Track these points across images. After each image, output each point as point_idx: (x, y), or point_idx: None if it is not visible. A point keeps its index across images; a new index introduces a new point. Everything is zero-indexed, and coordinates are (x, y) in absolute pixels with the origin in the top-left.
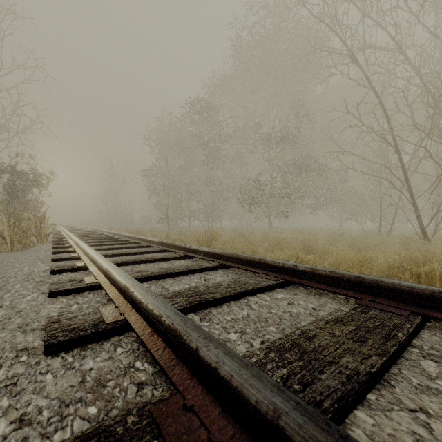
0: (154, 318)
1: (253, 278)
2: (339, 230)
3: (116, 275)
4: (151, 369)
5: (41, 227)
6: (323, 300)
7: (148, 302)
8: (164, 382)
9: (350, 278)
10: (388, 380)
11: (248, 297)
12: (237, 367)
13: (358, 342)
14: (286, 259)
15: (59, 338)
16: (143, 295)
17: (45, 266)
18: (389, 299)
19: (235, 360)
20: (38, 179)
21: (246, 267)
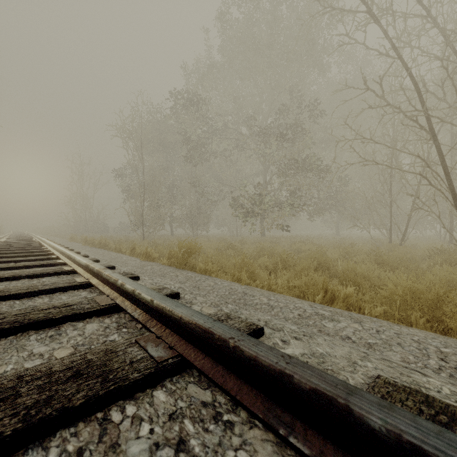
0: None
1: None
2: (341, 239)
3: None
4: None
5: None
6: None
7: None
8: None
9: None
10: None
11: None
12: None
13: None
14: (304, 290)
15: None
16: None
17: None
18: None
19: None
20: None
21: (256, 398)
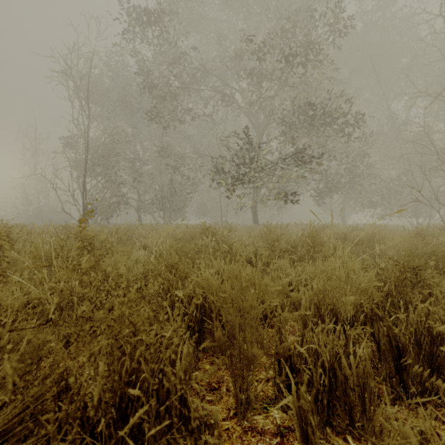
0: None
1: None
2: (374, 225)
3: None
4: None
5: None
6: None
7: None
8: None
9: None
10: None
11: None
12: None
13: None
14: None
15: None
16: None
17: None
18: None
19: None
20: None
21: None
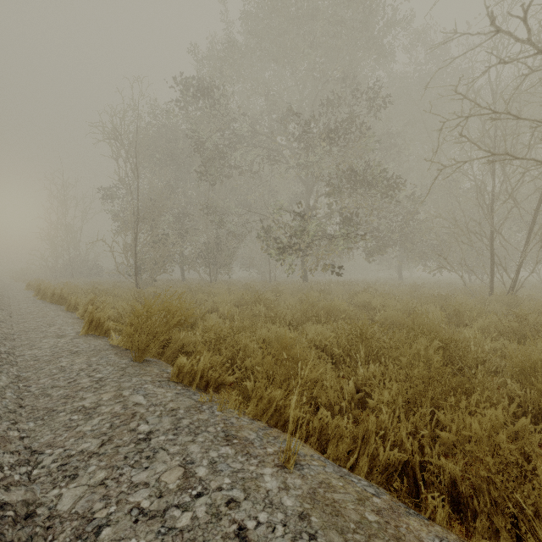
0: None
1: None
2: (415, 286)
3: None
4: None
5: None
6: None
7: None
8: None
9: None
10: None
11: None
12: None
13: None
14: (504, 489)
15: None
16: None
17: None
18: None
19: None
20: None
21: None
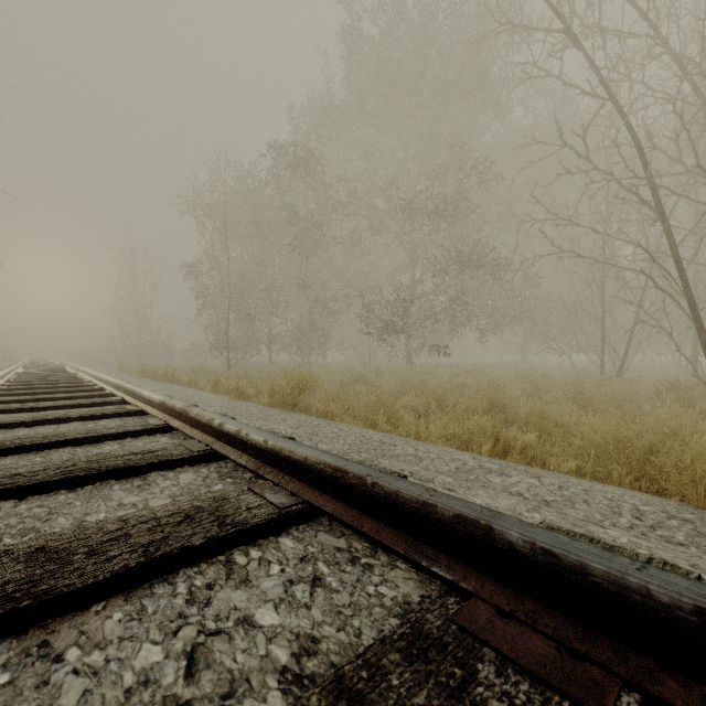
0: None
1: (454, 669)
2: (529, 368)
3: None
4: None
5: None
6: None
7: None
8: None
9: None
10: None
11: None
12: None
13: None
14: (467, 439)
15: None
16: None
17: None
18: None
19: None
20: None
21: (397, 537)
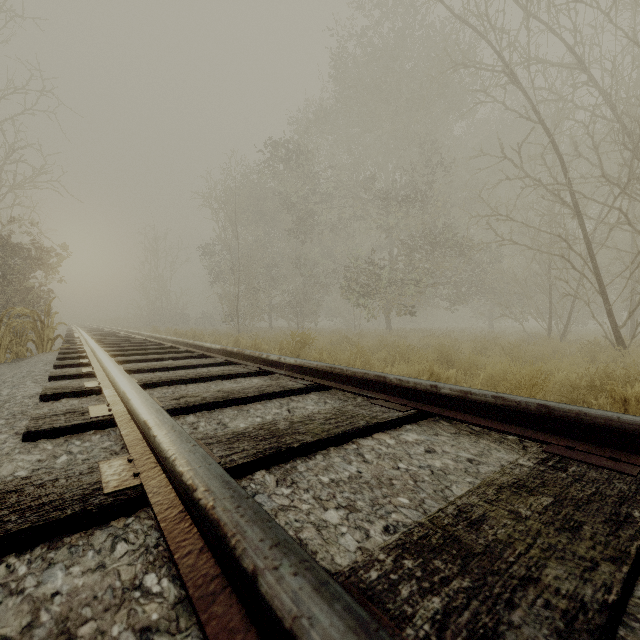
0: (183, 491)
1: (367, 407)
2: (489, 332)
3: (135, 404)
4: (175, 591)
5: (43, 328)
6: (484, 444)
7: (176, 457)
8: (194, 625)
9: (529, 408)
10: (639, 617)
11: (360, 439)
12: (343, 633)
13: (566, 531)
14: (415, 375)
15: (7, 525)
16: (172, 444)
17: (36, 387)
18: (598, 444)
19: (338, 609)
20: (43, 256)
21: (355, 389)
